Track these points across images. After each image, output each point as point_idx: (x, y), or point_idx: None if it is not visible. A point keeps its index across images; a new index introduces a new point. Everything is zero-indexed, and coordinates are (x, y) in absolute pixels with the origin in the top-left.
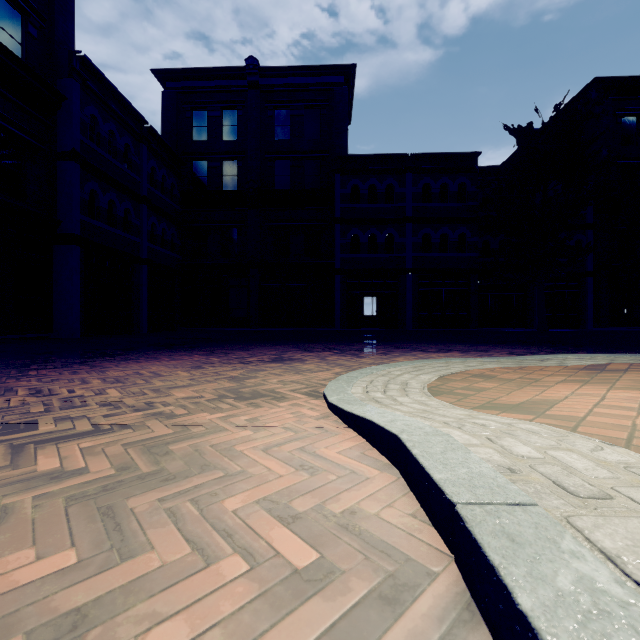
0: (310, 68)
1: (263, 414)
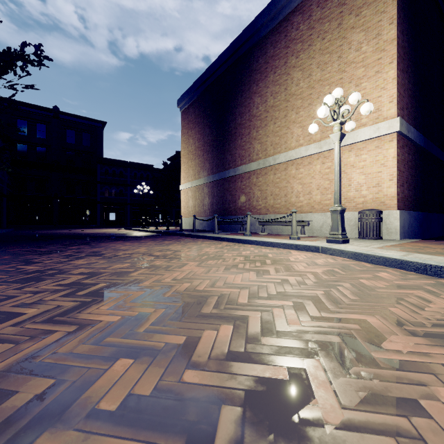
0: (86, 118)
1: (115, 230)
